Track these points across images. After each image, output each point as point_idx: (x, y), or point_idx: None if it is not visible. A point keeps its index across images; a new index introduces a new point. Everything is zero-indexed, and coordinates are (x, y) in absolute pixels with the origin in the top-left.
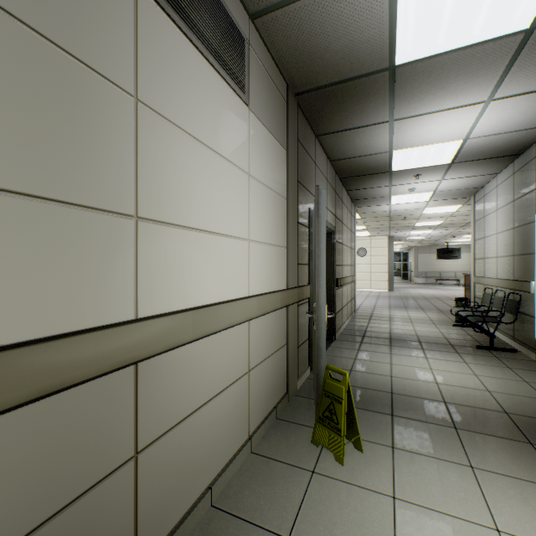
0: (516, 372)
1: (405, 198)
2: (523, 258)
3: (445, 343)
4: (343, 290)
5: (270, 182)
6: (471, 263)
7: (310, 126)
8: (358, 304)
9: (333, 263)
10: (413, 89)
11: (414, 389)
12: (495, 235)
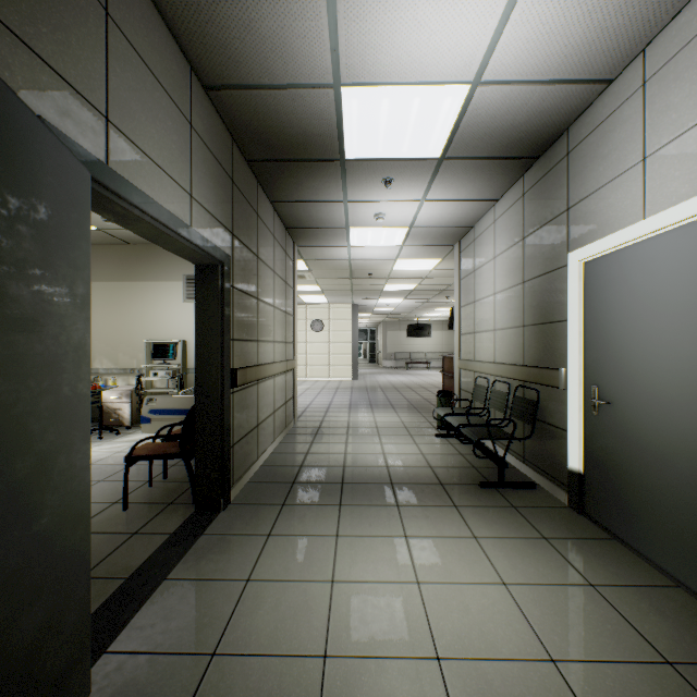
0: (562, 551)
1: (371, 236)
2: (543, 329)
3: (432, 482)
4: (263, 388)
5: None
6: (456, 340)
7: None
8: (306, 404)
9: (223, 334)
10: None
11: None
12: (492, 297)
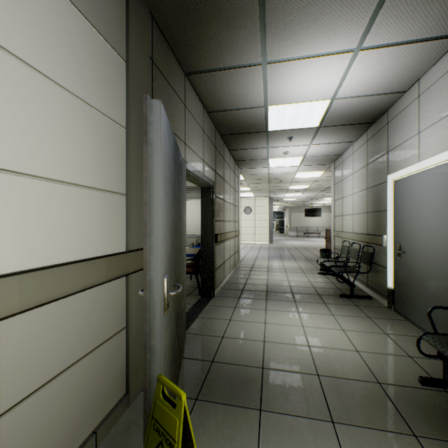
0: (376, 322)
1: (281, 162)
2: (376, 215)
3: (313, 293)
4: (226, 244)
5: (79, 88)
6: (332, 219)
7: (176, 57)
8: (243, 256)
9: (212, 218)
10: (285, 15)
11: (287, 357)
12: (351, 195)
